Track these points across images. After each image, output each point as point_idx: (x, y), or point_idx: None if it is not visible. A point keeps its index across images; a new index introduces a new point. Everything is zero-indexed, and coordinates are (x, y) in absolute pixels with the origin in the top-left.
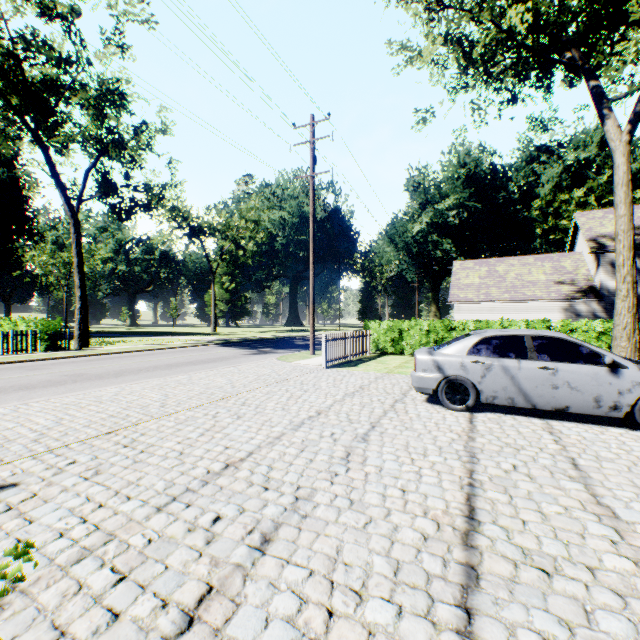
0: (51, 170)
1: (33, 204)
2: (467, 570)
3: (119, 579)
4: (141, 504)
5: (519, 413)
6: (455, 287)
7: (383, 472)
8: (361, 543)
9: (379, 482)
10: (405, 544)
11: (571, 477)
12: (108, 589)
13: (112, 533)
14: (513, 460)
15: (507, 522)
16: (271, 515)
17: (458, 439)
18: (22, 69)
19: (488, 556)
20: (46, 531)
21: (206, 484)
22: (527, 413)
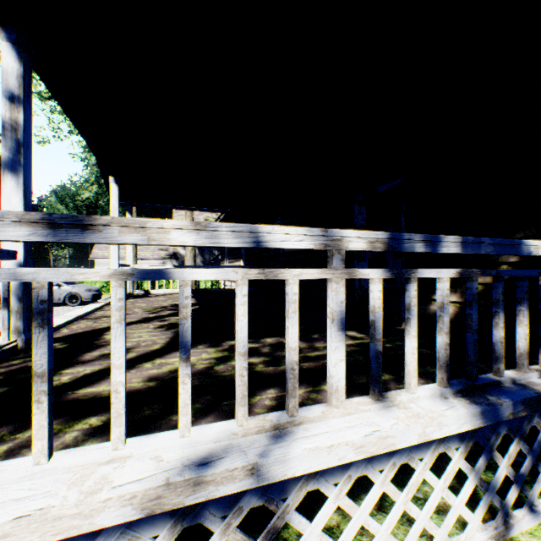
0: None
1: None
2: None
3: None
4: None
5: None
6: (98, 248)
7: None
8: None
9: None
10: None
11: None
12: None
13: None
14: None
15: None
16: None
17: None
18: None
19: None
20: None
21: None
22: None
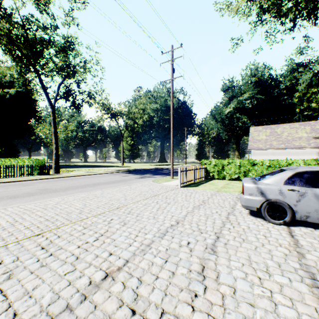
0: (41, 85)
1: (39, 104)
2: None
3: None
4: None
5: None
6: (251, 141)
7: (238, 295)
8: None
9: (237, 312)
10: None
11: None
12: None
13: None
14: None
15: None
16: None
17: (290, 255)
18: (27, 34)
19: None
20: None
21: (83, 300)
22: None
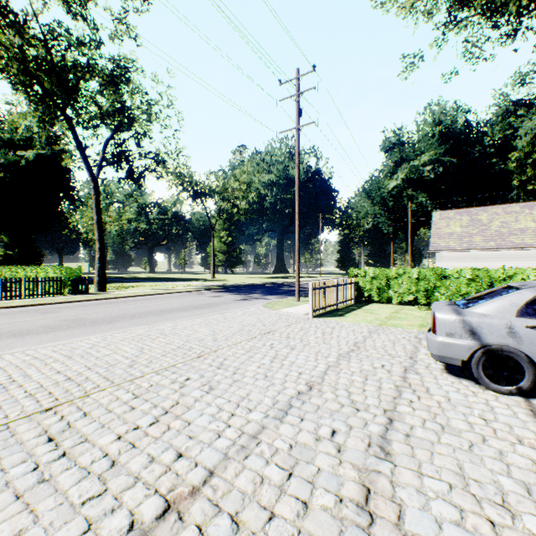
0: (76, 142)
1: (75, 176)
2: None
3: None
4: None
5: None
6: (435, 236)
7: None
8: None
9: None
10: None
11: None
12: None
13: None
14: None
15: None
16: None
17: None
18: (51, 56)
19: None
20: None
21: None
22: None
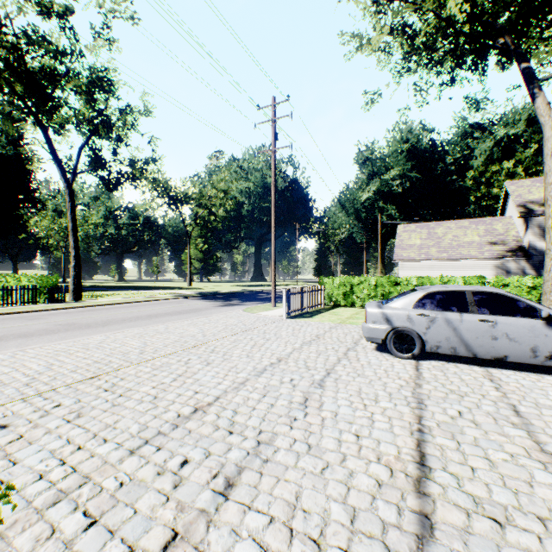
0: (49, 147)
1: (36, 177)
2: (421, 519)
3: (90, 523)
4: (116, 447)
5: (460, 361)
6: (399, 247)
7: (338, 417)
8: (319, 489)
9: (335, 427)
10: (360, 491)
11: (514, 424)
12: (79, 534)
13: (87, 476)
14: (458, 406)
15: (457, 469)
16: (235, 459)
17: (406, 386)
18: (25, 61)
19: (441, 504)
20: (27, 473)
21: (176, 427)
22: (468, 361)
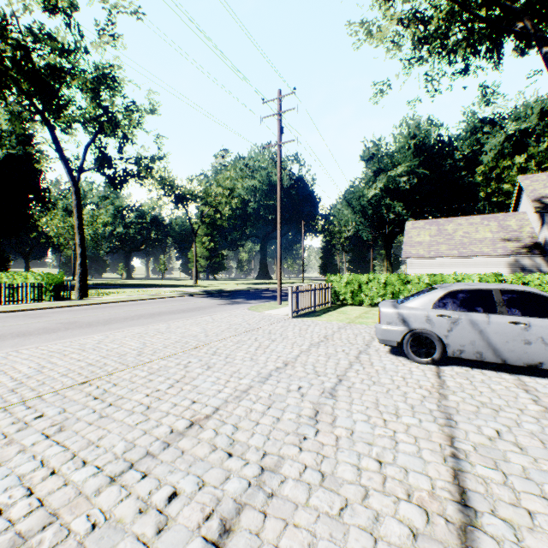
0: (56, 145)
1: (46, 177)
2: None
3: None
4: (95, 472)
5: (486, 367)
6: (407, 244)
7: (355, 436)
8: (337, 540)
9: (352, 449)
10: (391, 544)
11: None
12: None
13: (55, 513)
14: (495, 424)
15: (510, 513)
16: (233, 492)
17: (429, 396)
18: (31, 59)
19: None
20: None
21: (167, 447)
22: (494, 367)
